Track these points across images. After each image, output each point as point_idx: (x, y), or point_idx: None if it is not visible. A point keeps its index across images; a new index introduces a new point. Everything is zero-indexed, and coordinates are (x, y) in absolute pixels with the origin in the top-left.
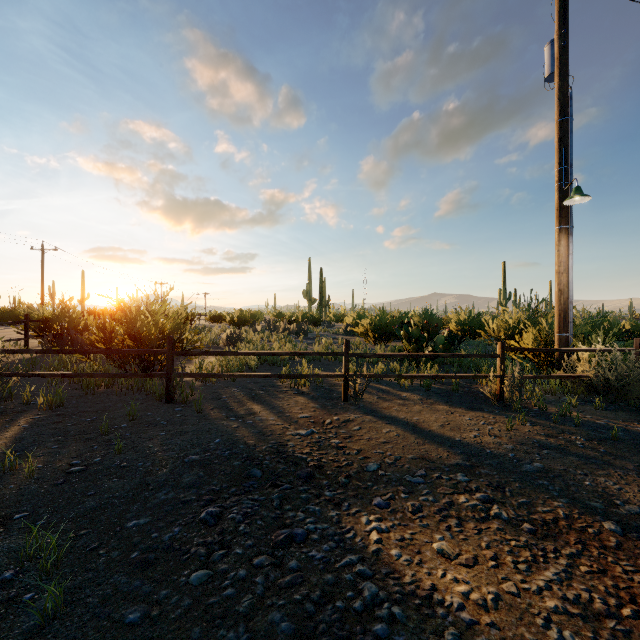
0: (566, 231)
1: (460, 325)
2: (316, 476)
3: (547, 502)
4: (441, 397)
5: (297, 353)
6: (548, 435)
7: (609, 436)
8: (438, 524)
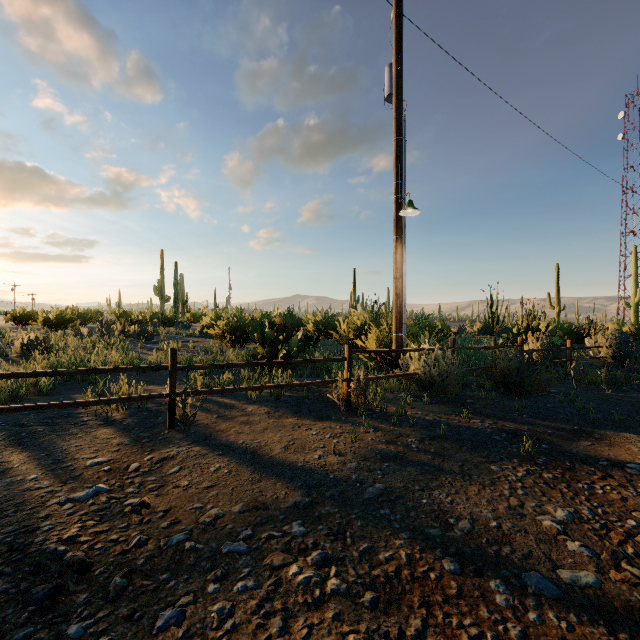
0: (401, 241)
1: (317, 325)
2: (69, 588)
3: (389, 542)
4: (291, 407)
5: (96, 370)
6: (389, 441)
7: (437, 433)
8: (254, 638)
